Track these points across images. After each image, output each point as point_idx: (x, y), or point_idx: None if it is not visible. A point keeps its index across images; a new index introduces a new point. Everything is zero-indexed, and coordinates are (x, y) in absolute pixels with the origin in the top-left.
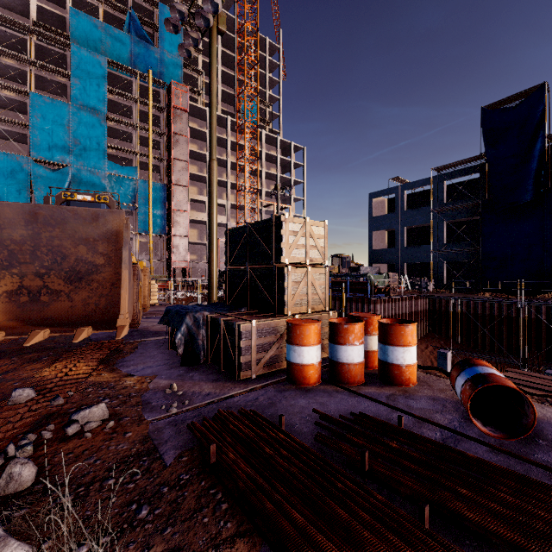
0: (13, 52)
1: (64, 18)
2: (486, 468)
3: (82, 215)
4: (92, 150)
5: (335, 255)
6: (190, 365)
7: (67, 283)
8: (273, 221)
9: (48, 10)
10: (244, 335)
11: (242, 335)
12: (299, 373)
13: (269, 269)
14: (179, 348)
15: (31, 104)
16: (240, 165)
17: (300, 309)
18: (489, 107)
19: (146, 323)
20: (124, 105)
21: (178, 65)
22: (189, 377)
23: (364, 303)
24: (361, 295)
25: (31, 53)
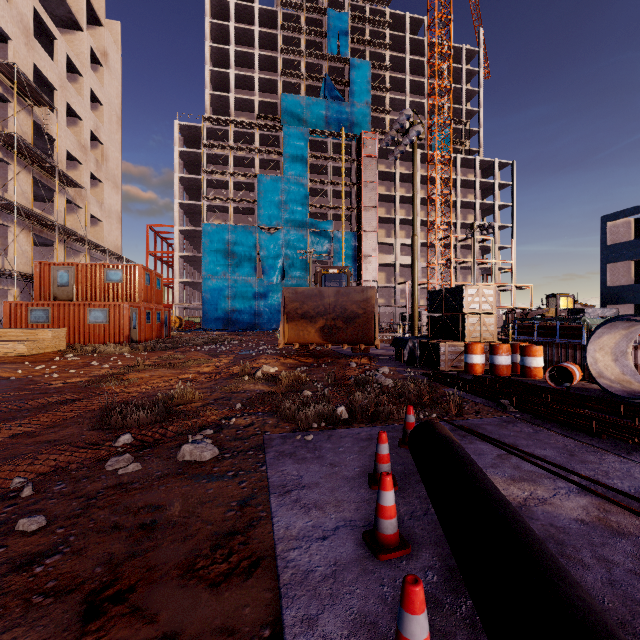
0: (244, 144)
1: (276, 104)
2: (533, 386)
3: (357, 290)
4: (298, 212)
5: (550, 295)
6: (411, 366)
7: (344, 323)
8: (458, 289)
9: (266, 102)
10: (441, 349)
11: (440, 349)
12: (471, 368)
13: (456, 316)
14: (405, 357)
15: (258, 184)
16: (430, 199)
17: (475, 339)
18: None
19: (370, 351)
20: (321, 165)
21: (367, 111)
22: (413, 368)
23: (576, 349)
24: (577, 341)
25: (257, 142)
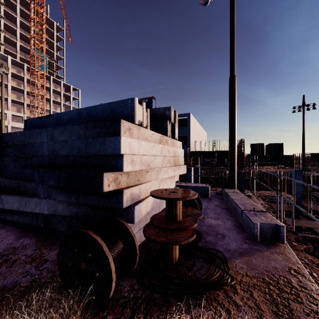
0: None
1: None
2: None
3: None
4: None
5: None
6: None
7: None
8: None
9: None
10: None
11: None
12: None
13: None
14: None
15: None
16: (34, 93)
17: None
18: (140, 99)
19: None
20: None
21: None
22: None
23: None
24: None
25: None
